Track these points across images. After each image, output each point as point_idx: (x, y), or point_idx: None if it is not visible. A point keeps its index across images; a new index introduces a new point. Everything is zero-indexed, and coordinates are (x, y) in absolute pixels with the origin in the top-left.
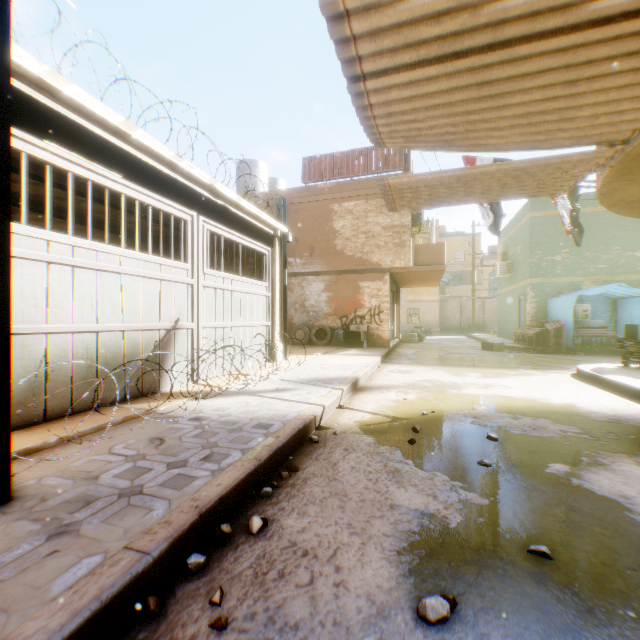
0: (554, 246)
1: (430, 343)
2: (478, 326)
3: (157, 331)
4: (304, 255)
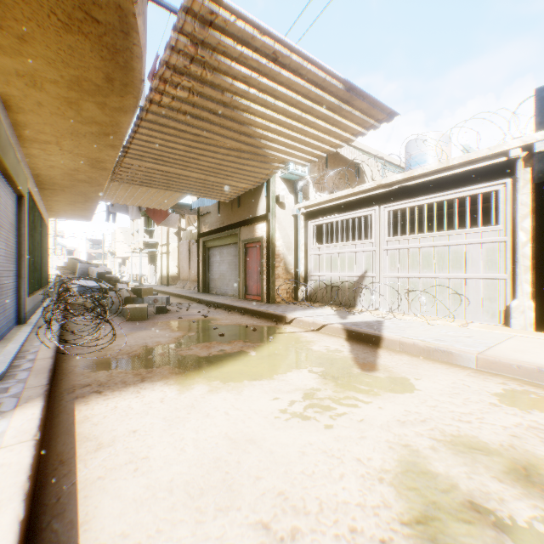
0: None
1: None
2: None
3: (354, 277)
4: None
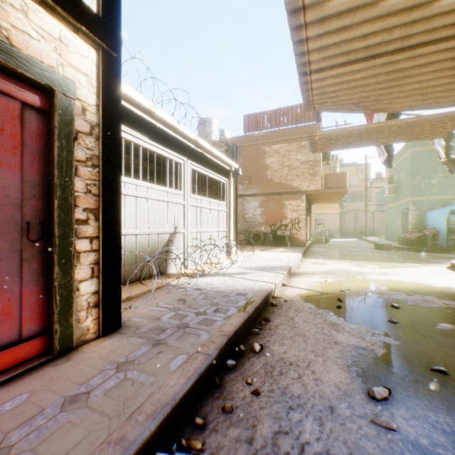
0: (430, 172)
1: (334, 244)
2: (369, 232)
3: (165, 234)
4: (244, 182)
